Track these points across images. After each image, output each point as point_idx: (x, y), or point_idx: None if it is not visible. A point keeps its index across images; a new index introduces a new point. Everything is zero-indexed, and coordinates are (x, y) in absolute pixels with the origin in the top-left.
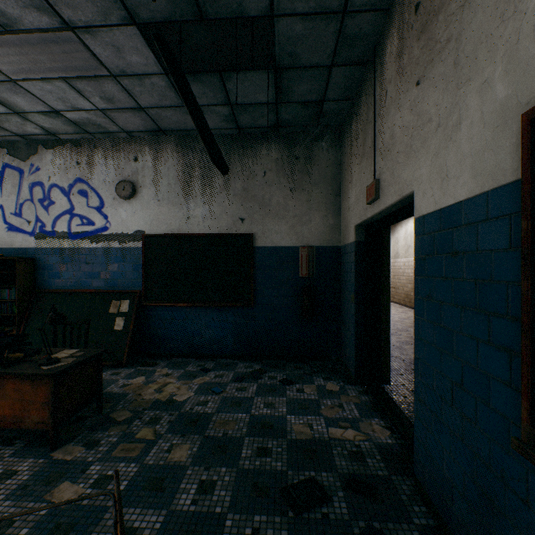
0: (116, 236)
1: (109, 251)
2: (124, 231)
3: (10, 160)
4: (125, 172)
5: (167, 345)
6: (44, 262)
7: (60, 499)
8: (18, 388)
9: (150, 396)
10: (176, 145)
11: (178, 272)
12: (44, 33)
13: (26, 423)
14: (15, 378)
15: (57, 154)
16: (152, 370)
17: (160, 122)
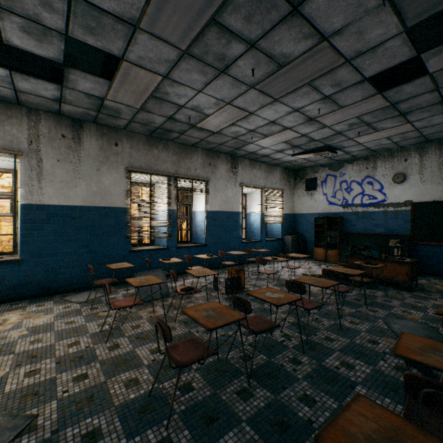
0: (391, 204)
1: (385, 212)
2: (396, 201)
3: (329, 172)
4: (397, 168)
5: (429, 268)
6: (347, 219)
7: (434, 302)
8: (392, 266)
9: (440, 287)
10: (437, 146)
11: (439, 224)
12: (393, 127)
13: (395, 279)
14: (390, 262)
15: (354, 165)
16: (426, 279)
17: (430, 138)
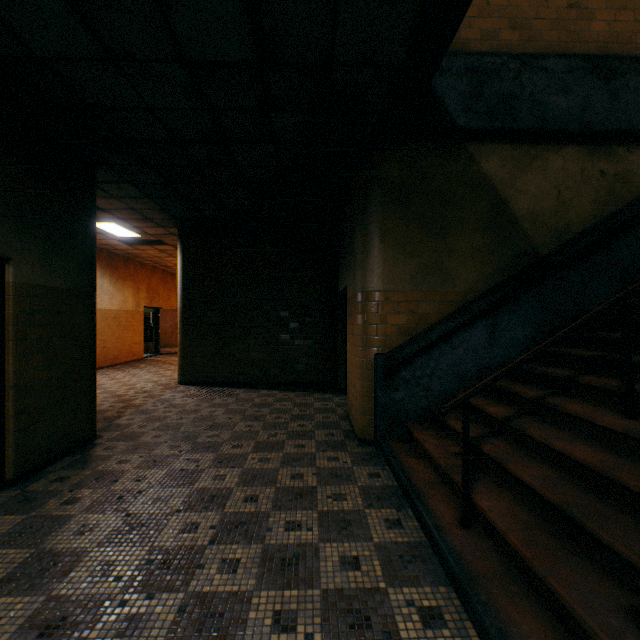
0: None
1: None
2: None
3: None
4: None
5: None
6: None
7: None
8: None
9: None
10: None
11: None
12: None
13: None
14: None
15: None
16: None
17: None
